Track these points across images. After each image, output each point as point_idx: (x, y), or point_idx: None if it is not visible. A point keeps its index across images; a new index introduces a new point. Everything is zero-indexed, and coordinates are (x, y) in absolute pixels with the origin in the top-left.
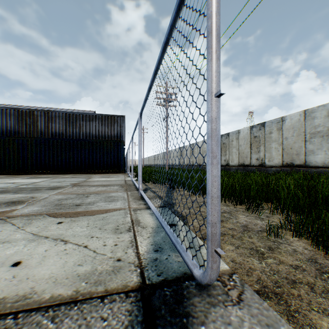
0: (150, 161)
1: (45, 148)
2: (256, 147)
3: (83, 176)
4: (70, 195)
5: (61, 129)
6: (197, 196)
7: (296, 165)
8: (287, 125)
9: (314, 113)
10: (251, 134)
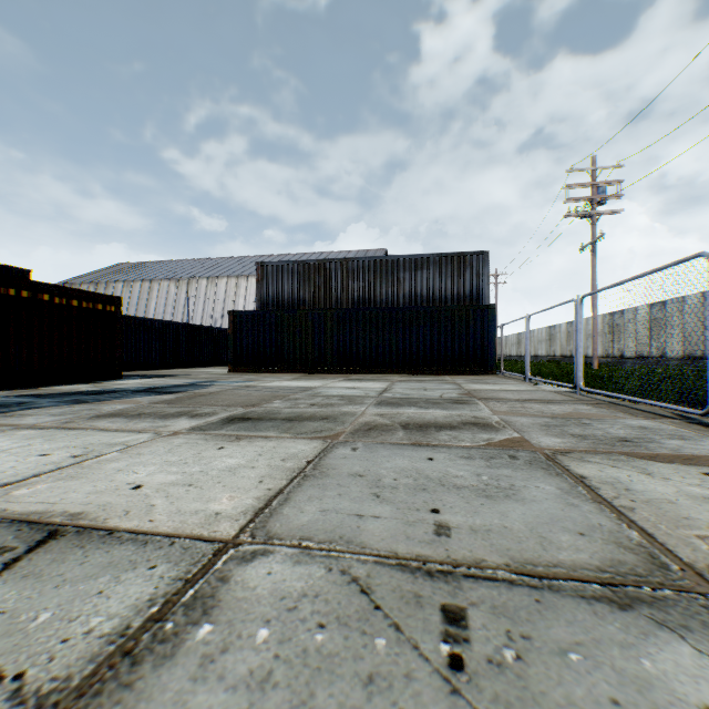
0: (504, 347)
1: (351, 326)
2: None
3: (426, 378)
4: (536, 418)
5: (367, 291)
6: None
7: None
8: None
9: None
10: None
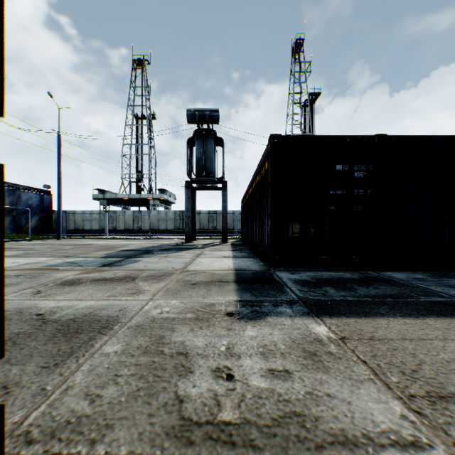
0: None
1: None
2: None
3: None
4: None
5: None
6: None
7: None
8: None
9: None
10: None
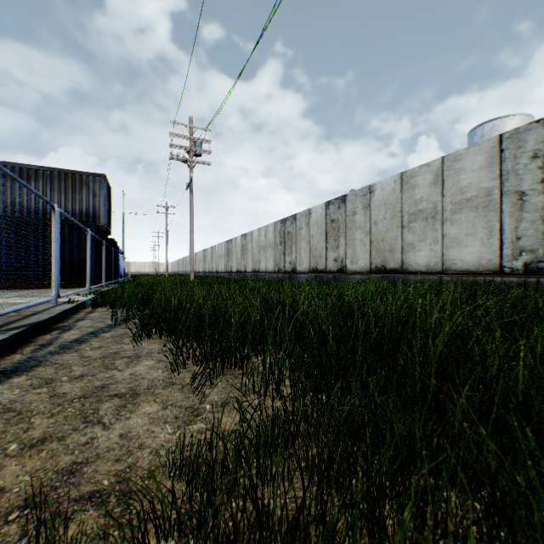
0: (185, 265)
1: None
2: (335, 239)
3: None
4: None
5: None
6: (154, 337)
7: (391, 269)
8: (377, 200)
9: (415, 178)
10: (327, 216)
